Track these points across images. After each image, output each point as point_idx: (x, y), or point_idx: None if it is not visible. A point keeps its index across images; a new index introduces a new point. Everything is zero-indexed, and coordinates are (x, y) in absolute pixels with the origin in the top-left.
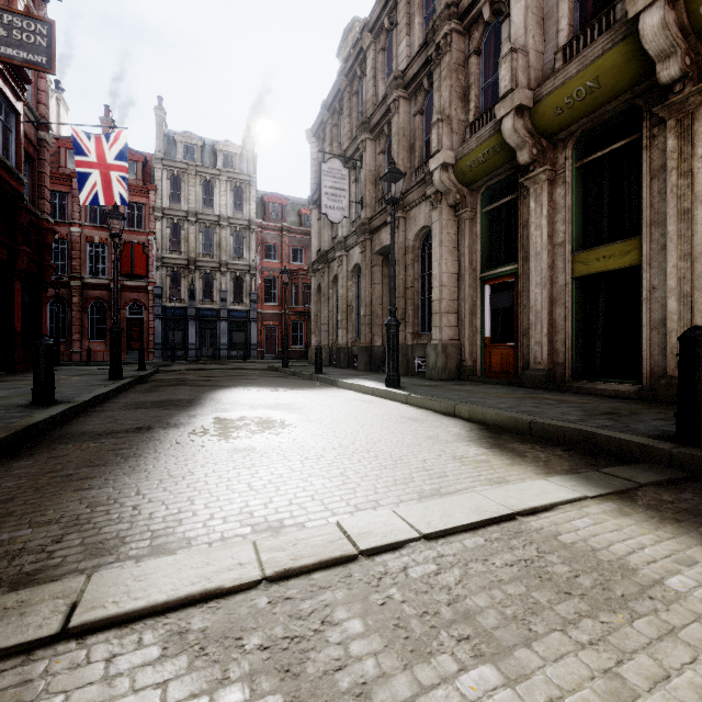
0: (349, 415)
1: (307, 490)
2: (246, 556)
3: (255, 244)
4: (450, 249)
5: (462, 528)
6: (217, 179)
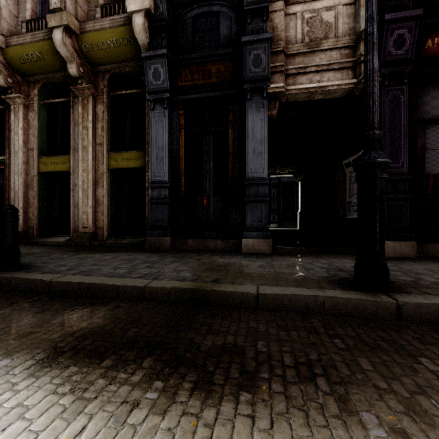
0: None
1: None
2: None
3: None
4: None
5: None
6: None
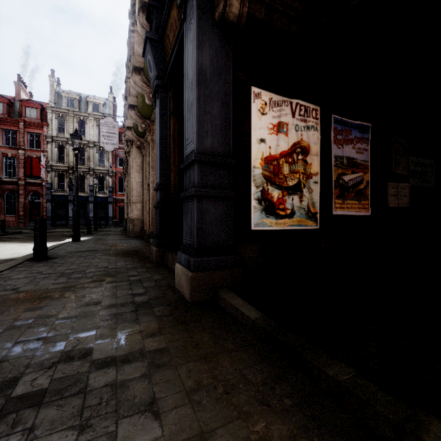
0: None
1: None
2: None
3: (111, 157)
4: (137, 170)
5: None
6: (88, 119)
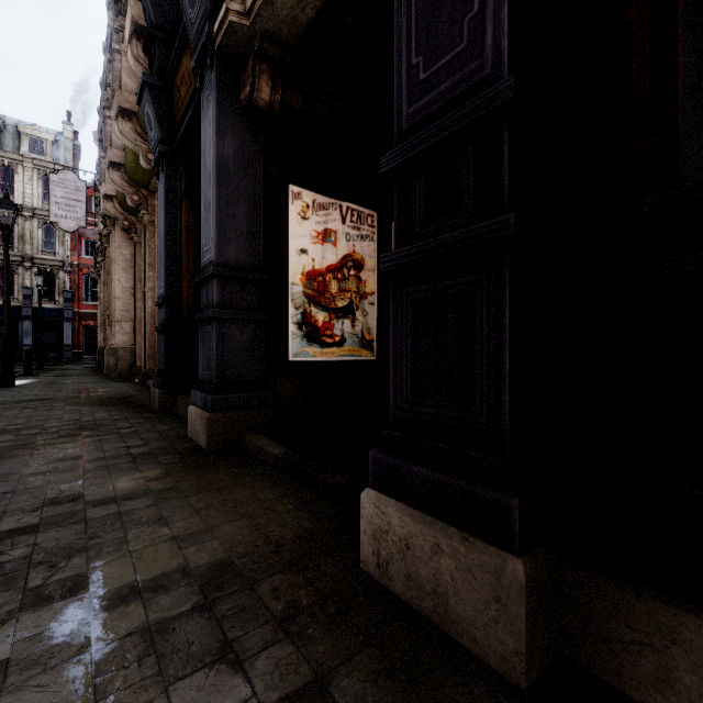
0: None
1: None
2: None
3: (70, 238)
4: (124, 267)
5: None
6: (20, 165)
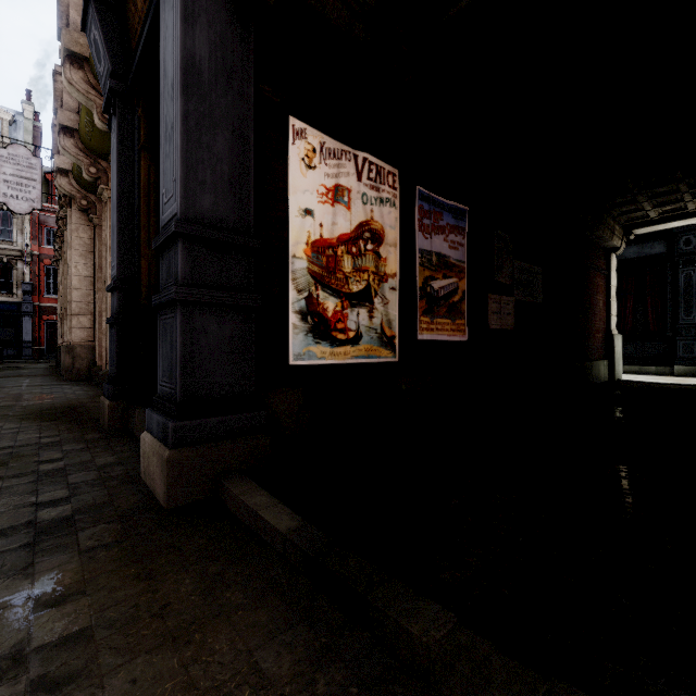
0: None
1: None
2: None
3: (29, 226)
4: (82, 253)
5: None
6: None
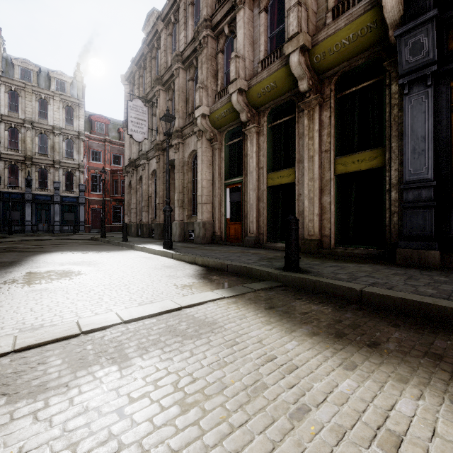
0: (129, 266)
1: (70, 308)
2: (5, 342)
3: (83, 149)
4: (207, 165)
5: (149, 316)
6: (51, 98)
